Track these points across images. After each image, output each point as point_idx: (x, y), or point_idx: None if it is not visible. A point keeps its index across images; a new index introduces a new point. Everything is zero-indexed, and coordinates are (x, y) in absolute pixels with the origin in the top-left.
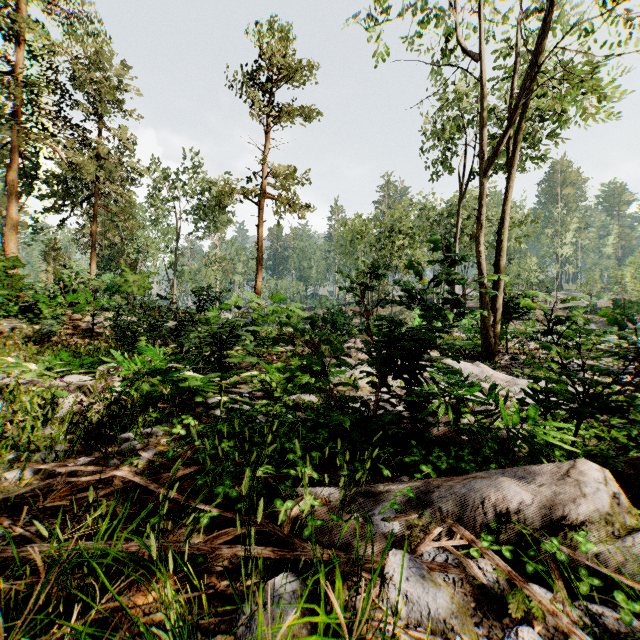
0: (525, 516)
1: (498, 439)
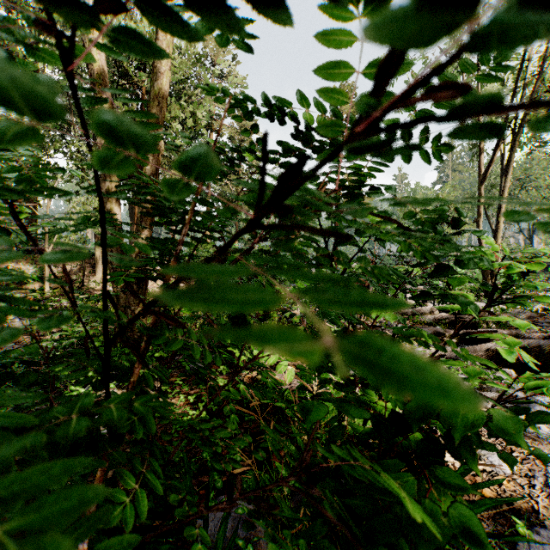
0: (408, 313)
1: None
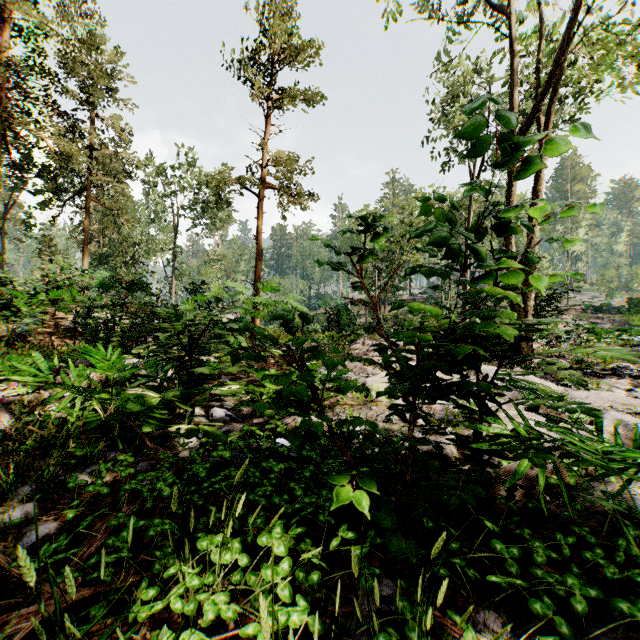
0: None
1: (629, 513)
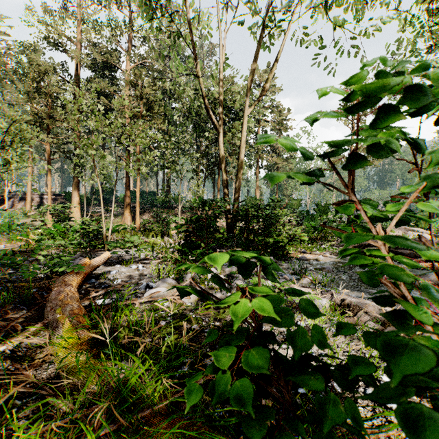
0: None
1: None
